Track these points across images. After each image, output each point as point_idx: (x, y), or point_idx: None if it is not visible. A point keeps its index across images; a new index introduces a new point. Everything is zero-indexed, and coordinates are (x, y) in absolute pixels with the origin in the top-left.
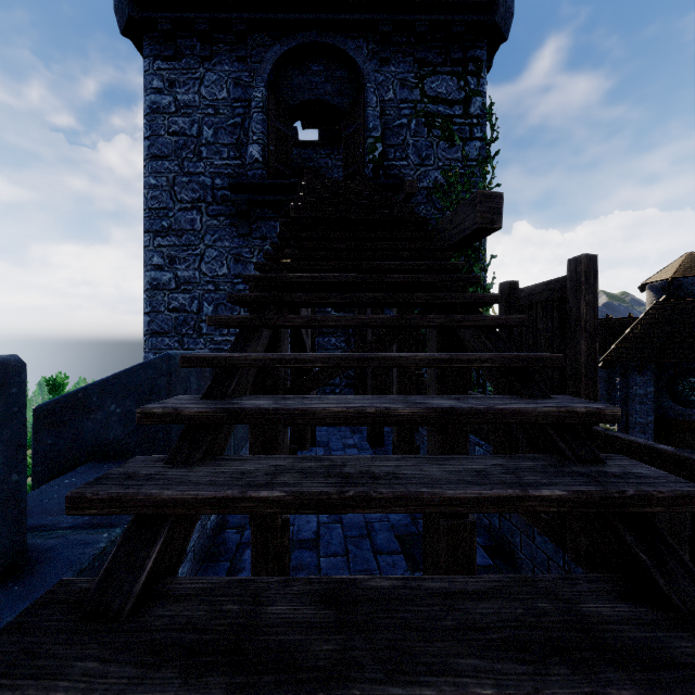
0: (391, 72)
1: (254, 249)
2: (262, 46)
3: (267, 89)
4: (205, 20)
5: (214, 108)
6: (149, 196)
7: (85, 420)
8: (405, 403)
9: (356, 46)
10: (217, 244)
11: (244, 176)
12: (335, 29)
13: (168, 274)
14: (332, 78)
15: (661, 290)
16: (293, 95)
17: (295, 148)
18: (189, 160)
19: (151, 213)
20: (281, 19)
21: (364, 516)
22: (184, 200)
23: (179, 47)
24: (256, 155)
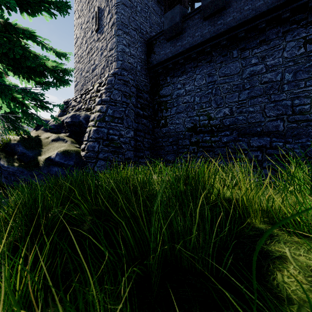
0: None
1: None
2: None
3: None
4: None
5: None
6: None
7: None
8: None
9: None
10: None
11: None
12: None
13: None
14: None
15: None
16: None
17: None
18: None
19: None
20: None
21: None
22: None
23: None
24: None
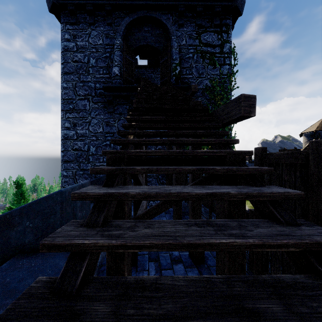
0: (184, 31)
1: (116, 119)
2: (119, 17)
3: (122, 39)
4: (91, 4)
5: (95, 48)
6: (63, 92)
7: (10, 231)
8: (239, 316)
9: (167, 17)
10: (97, 117)
11: (111, 83)
12: (156, 9)
13: (73, 131)
14: (155, 34)
15: (310, 136)
16: (135, 42)
17: (136, 68)
18: (83, 74)
19: (64, 101)
20: (129, 4)
21: (174, 273)
22: (80, 94)
23: (78, 18)
24: (117, 72)
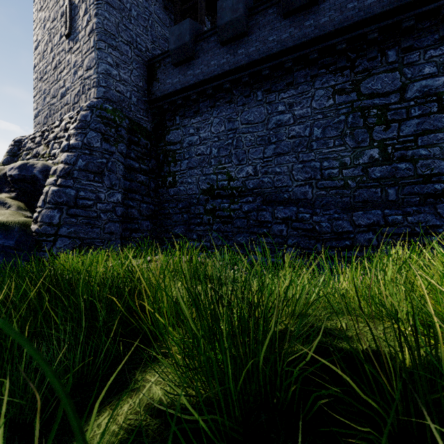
0: None
1: (153, 2)
2: None
3: None
4: None
5: None
6: None
7: None
8: None
9: None
10: None
11: None
12: None
13: None
14: None
15: None
16: None
17: None
18: None
19: None
20: None
21: None
22: None
23: None
24: None
